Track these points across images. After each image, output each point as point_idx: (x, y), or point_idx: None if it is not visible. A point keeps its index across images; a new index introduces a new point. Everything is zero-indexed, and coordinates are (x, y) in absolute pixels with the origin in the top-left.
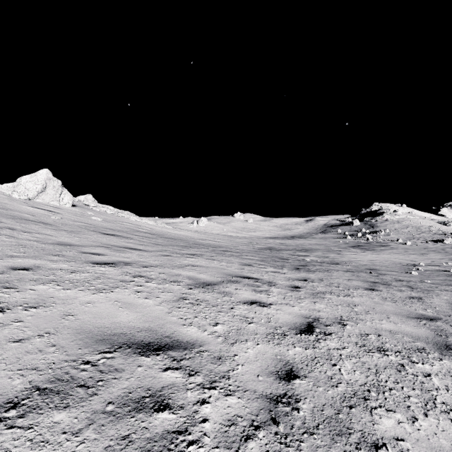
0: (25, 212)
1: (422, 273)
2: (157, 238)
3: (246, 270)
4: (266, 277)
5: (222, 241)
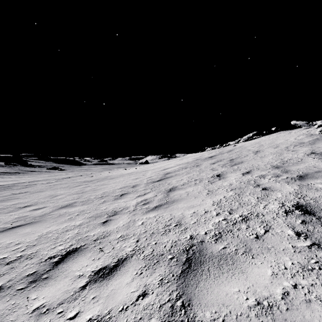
0: None
1: None
2: None
3: None
4: None
5: None
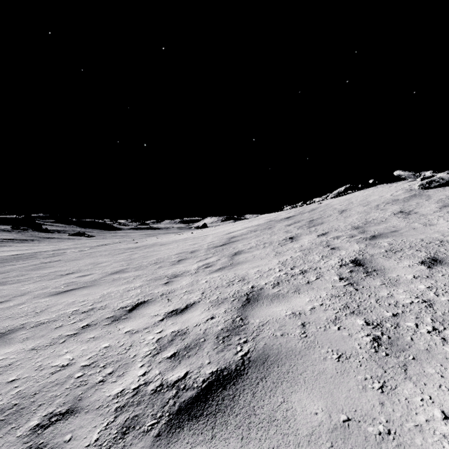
0: None
1: None
2: None
3: None
4: None
5: None
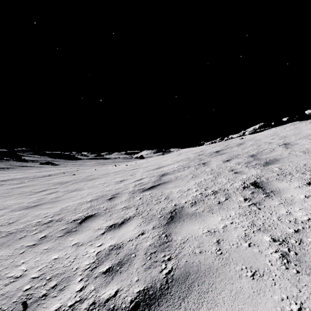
0: None
1: None
2: None
3: None
4: None
5: None
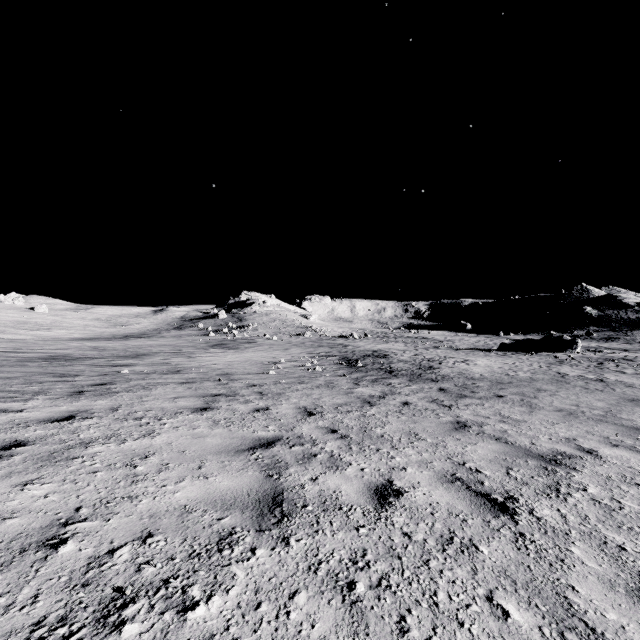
0: None
1: (281, 372)
2: None
3: None
4: None
5: None
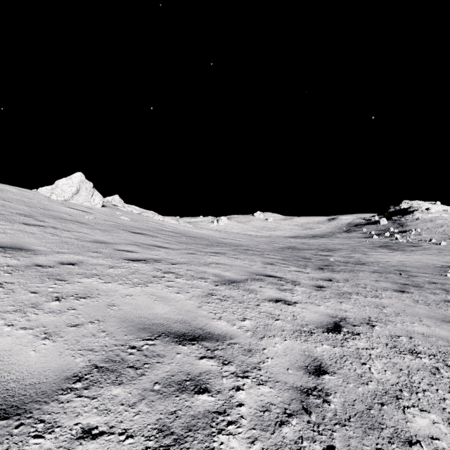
0: (63, 212)
1: None
2: (181, 237)
3: (269, 269)
4: (289, 276)
5: (242, 240)
